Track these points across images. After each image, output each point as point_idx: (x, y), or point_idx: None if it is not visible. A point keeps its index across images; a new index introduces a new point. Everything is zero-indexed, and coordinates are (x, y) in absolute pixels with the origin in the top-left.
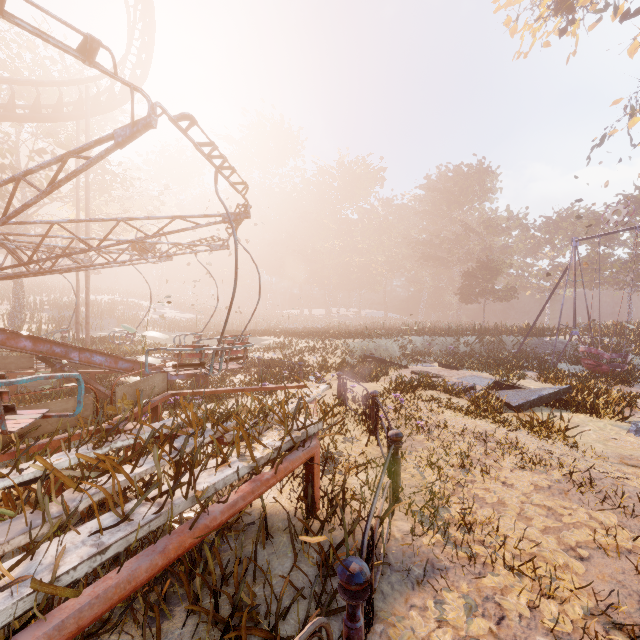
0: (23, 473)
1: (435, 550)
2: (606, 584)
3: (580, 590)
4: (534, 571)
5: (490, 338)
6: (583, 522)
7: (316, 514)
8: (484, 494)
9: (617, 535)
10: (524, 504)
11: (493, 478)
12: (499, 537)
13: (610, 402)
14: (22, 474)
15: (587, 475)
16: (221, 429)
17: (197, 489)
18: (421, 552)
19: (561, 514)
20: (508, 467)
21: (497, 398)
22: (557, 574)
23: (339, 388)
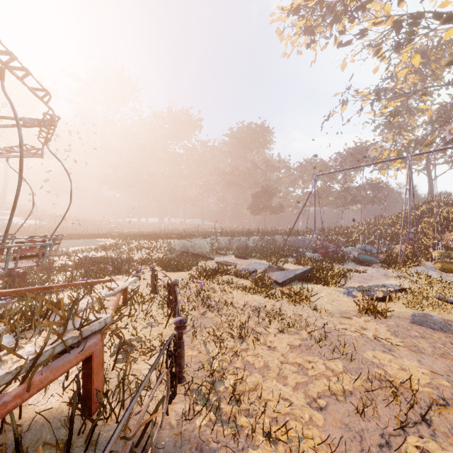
0: None
1: (206, 431)
2: (338, 430)
3: (321, 445)
4: (287, 435)
5: (268, 237)
6: (321, 372)
7: (89, 417)
8: (254, 360)
9: (343, 380)
10: (282, 364)
11: (262, 343)
12: (262, 402)
13: (334, 275)
14: None
15: (323, 330)
16: None
17: None
18: (193, 437)
19: (307, 368)
20: (273, 332)
21: (270, 278)
22: (304, 432)
23: (152, 278)
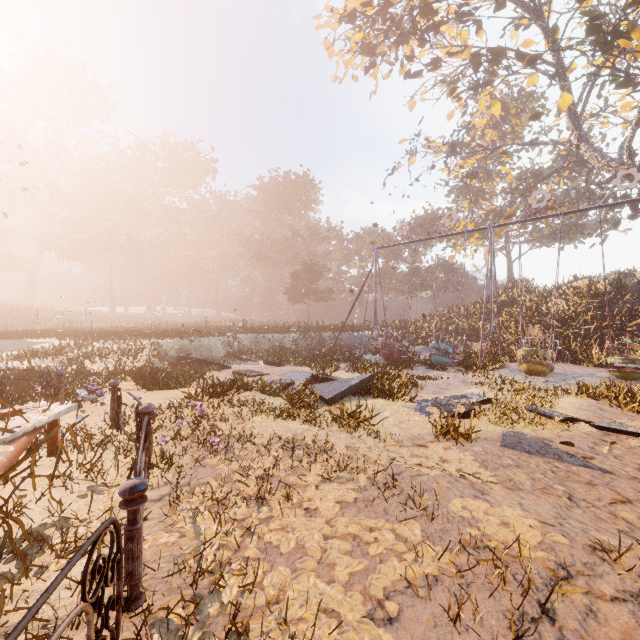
0: None
1: None
2: None
3: None
4: None
5: (313, 334)
6: (390, 547)
7: None
8: (280, 539)
9: (423, 556)
10: (327, 541)
11: (295, 504)
12: (288, 628)
13: (401, 385)
14: None
15: (390, 471)
16: None
17: None
18: None
19: (367, 541)
20: (314, 482)
21: (313, 392)
22: None
23: (113, 403)
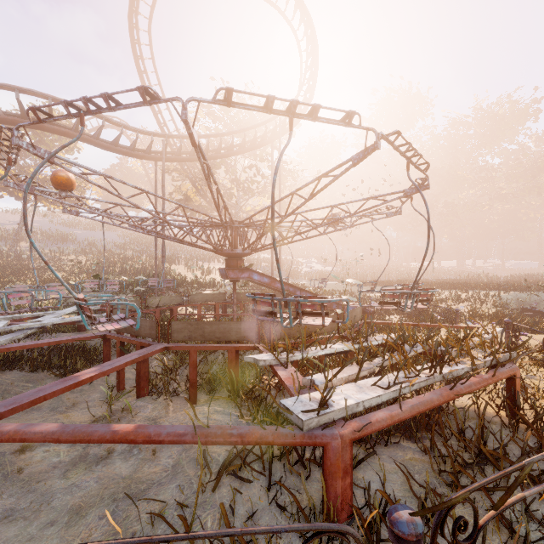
0: (329, 349)
1: None
2: None
3: None
4: None
5: None
6: None
7: (521, 417)
8: None
9: None
10: None
11: None
12: None
13: None
14: (329, 349)
15: None
16: (427, 345)
17: (442, 372)
18: None
19: None
20: None
21: None
22: None
23: (507, 334)
